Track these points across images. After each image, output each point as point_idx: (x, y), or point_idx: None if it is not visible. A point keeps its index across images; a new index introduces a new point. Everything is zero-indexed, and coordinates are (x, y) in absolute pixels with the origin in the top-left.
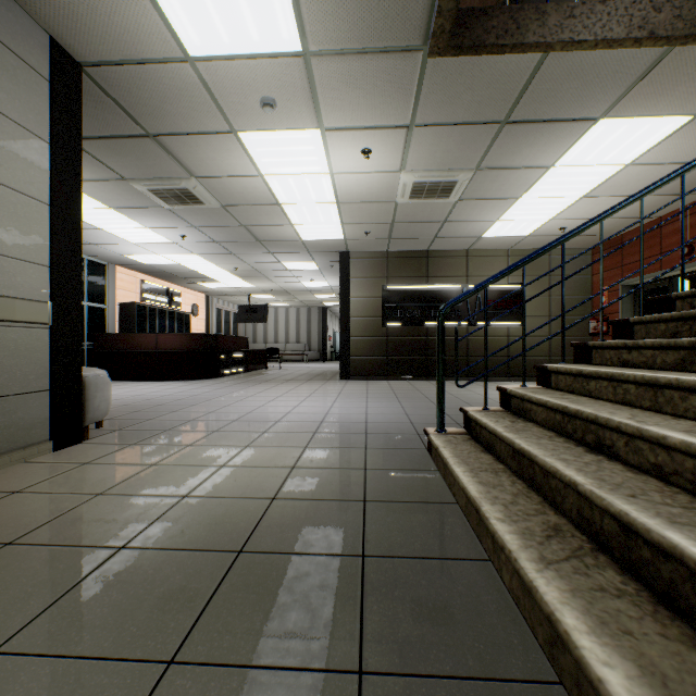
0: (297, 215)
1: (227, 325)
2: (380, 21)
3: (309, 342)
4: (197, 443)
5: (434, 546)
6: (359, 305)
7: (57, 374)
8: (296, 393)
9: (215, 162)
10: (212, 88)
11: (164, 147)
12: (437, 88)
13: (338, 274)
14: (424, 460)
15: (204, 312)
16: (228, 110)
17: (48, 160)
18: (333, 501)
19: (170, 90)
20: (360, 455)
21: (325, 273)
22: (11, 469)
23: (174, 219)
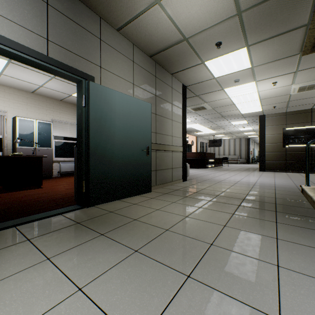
0: (240, 106)
1: (203, 148)
2: (280, 53)
3: (240, 154)
4: (216, 183)
5: (296, 205)
6: (269, 138)
7: (183, 163)
8: (240, 174)
9: (214, 97)
10: (219, 82)
11: (199, 97)
12: (308, 60)
13: (257, 124)
14: (299, 194)
15: (195, 143)
16: (222, 85)
17: (181, 113)
18: (265, 197)
19: (206, 85)
20: (272, 191)
21: (250, 124)
22: (178, 183)
23: (194, 114)
